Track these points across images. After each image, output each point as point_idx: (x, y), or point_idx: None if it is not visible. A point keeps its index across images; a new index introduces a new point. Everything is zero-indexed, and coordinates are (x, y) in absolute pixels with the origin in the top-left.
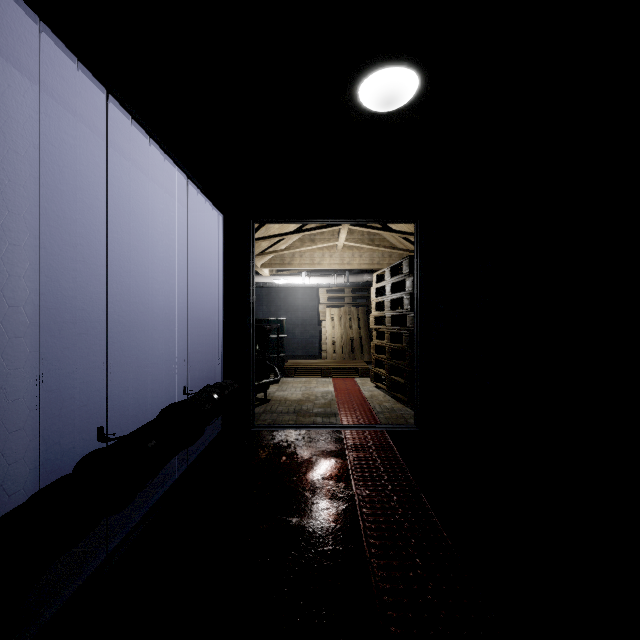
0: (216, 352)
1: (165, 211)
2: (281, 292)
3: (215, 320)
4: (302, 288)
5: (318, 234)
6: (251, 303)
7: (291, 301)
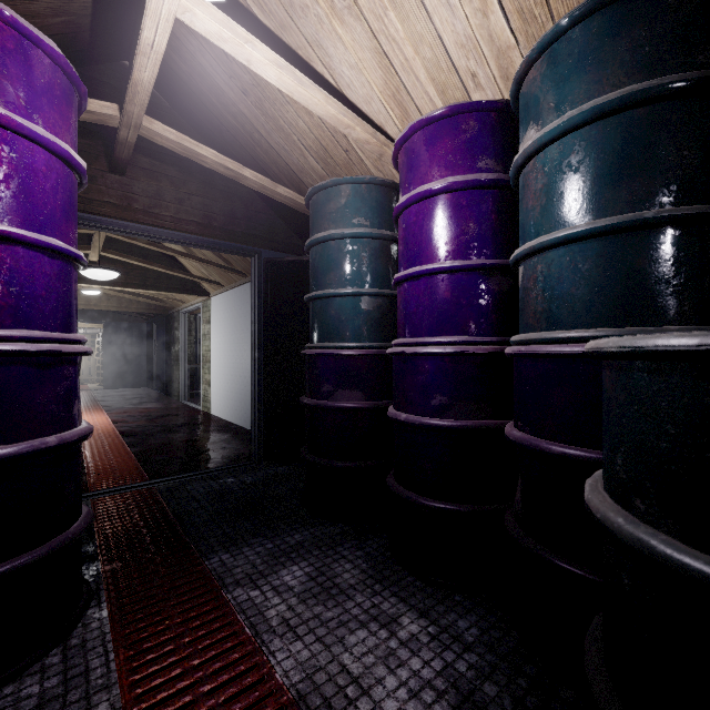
0: None
1: None
2: None
3: None
4: None
5: None
6: None
7: None
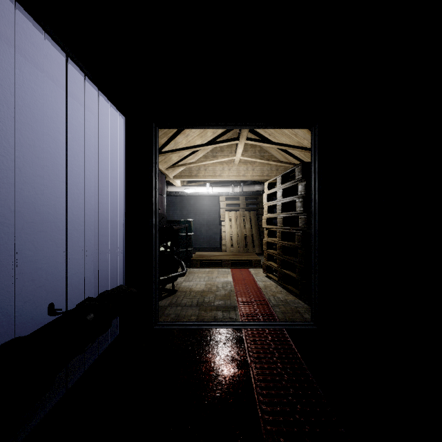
0: (118, 252)
1: (57, 106)
2: (191, 200)
3: (117, 221)
4: (207, 197)
5: (219, 152)
6: (153, 204)
7: (198, 206)
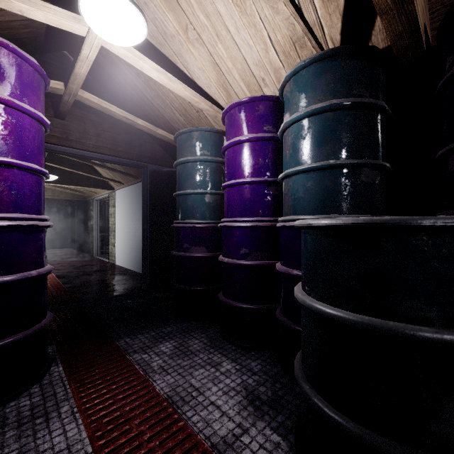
0: None
1: None
2: None
3: None
4: None
5: None
6: None
7: None
